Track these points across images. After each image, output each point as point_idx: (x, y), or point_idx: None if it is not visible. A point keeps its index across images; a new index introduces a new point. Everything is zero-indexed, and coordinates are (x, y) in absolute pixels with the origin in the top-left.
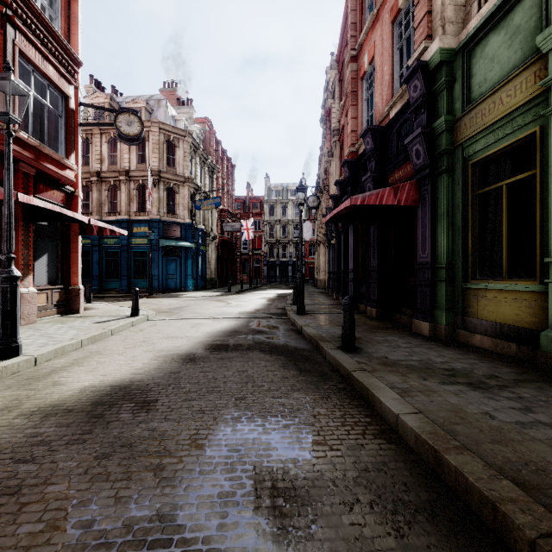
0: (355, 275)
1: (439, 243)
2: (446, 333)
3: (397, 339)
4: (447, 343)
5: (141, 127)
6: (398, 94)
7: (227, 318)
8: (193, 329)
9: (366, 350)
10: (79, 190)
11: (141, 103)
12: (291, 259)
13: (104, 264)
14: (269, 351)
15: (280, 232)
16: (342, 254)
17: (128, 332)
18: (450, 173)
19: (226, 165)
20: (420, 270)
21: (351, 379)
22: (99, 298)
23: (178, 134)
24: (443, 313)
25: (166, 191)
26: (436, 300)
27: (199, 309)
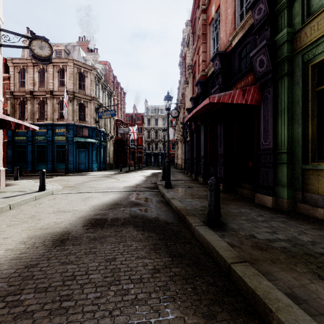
0: (205, 160)
1: (280, 133)
2: (288, 205)
3: (249, 211)
4: (292, 215)
5: (51, 51)
6: (240, 25)
7: (113, 192)
8: (83, 203)
9: (231, 226)
10: (0, 95)
11: (62, 46)
12: (160, 151)
13: (36, 153)
14: (142, 226)
15: (154, 135)
16: (195, 146)
17: (27, 206)
18: (290, 76)
19: (120, 92)
20: (262, 155)
21: (232, 274)
22: (29, 176)
23: (87, 68)
24: (285, 189)
25: (79, 106)
26: (277, 178)
27: (96, 184)
